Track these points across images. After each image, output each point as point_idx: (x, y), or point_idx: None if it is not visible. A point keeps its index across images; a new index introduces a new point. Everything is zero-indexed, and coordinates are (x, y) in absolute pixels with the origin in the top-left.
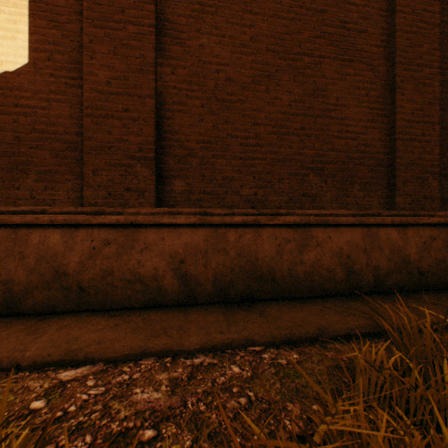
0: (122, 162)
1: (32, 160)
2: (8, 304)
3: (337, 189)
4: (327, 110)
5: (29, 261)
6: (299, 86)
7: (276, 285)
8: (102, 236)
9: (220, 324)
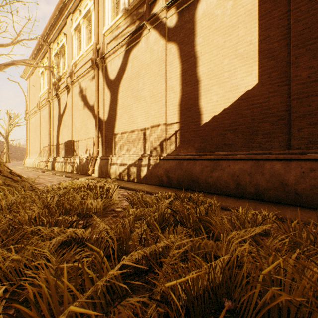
0: None
1: (259, 128)
2: (256, 195)
3: None
4: None
5: (266, 176)
6: None
7: None
8: (307, 166)
9: None
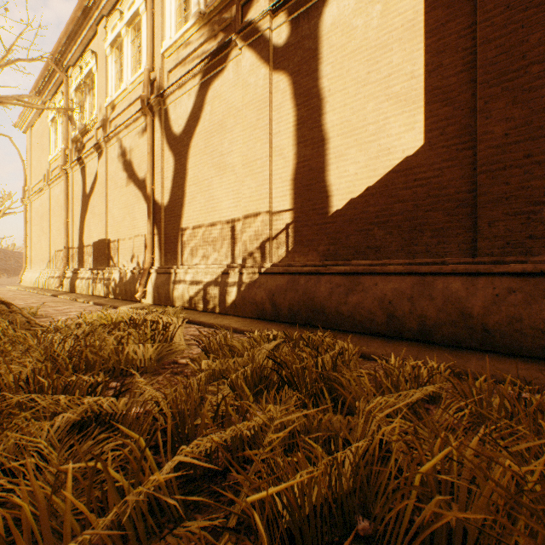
0: (522, 210)
1: (426, 221)
2: (421, 333)
3: None
4: None
5: (436, 302)
6: None
7: None
8: (503, 284)
9: None
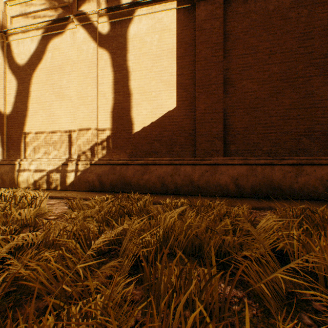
0: (210, 140)
1: (177, 141)
2: (175, 190)
3: (321, 145)
4: (314, 104)
5: (181, 176)
6: (295, 94)
7: (282, 192)
8: (204, 168)
9: (256, 203)
